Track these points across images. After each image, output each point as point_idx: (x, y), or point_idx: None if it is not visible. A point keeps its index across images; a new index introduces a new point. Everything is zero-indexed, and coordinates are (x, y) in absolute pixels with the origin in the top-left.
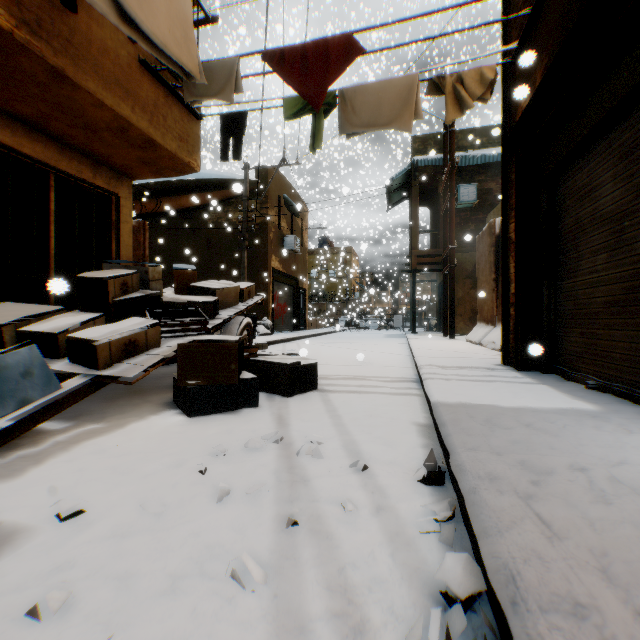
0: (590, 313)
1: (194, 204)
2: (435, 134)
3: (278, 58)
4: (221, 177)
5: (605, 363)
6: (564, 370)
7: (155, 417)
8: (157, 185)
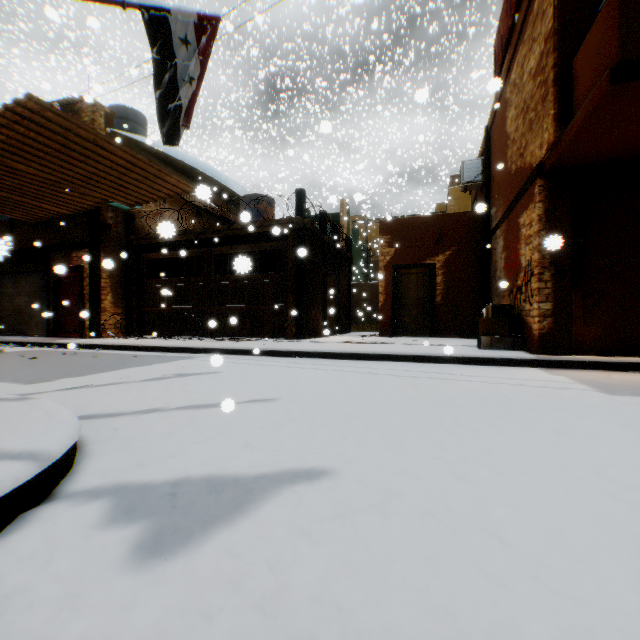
0: (7, 317)
1: None
2: None
3: None
4: None
5: (11, 329)
6: None
7: None
8: None
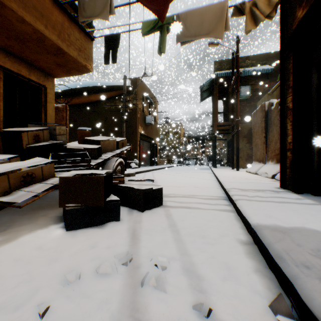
0: None
1: (98, 99)
2: (227, 60)
3: None
4: (112, 84)
5: None
6: None
7: (41, 231)
8: (79, 89)
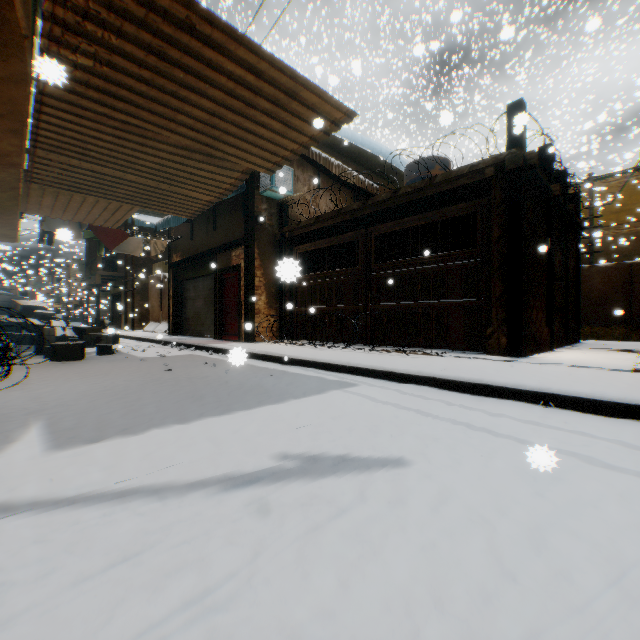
0: (190, 319)
1: None
2: None
3: (96, 229)
4: None
5: (192, 330)
6: (185, 333)
7: None
8: None
